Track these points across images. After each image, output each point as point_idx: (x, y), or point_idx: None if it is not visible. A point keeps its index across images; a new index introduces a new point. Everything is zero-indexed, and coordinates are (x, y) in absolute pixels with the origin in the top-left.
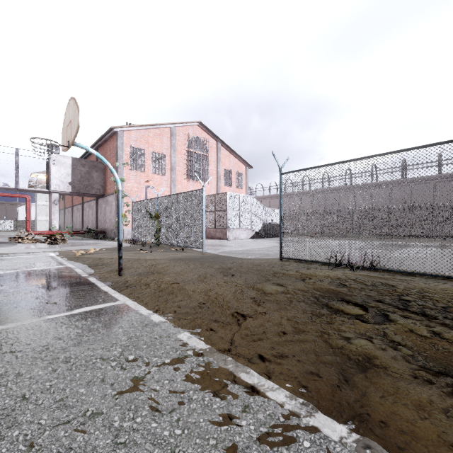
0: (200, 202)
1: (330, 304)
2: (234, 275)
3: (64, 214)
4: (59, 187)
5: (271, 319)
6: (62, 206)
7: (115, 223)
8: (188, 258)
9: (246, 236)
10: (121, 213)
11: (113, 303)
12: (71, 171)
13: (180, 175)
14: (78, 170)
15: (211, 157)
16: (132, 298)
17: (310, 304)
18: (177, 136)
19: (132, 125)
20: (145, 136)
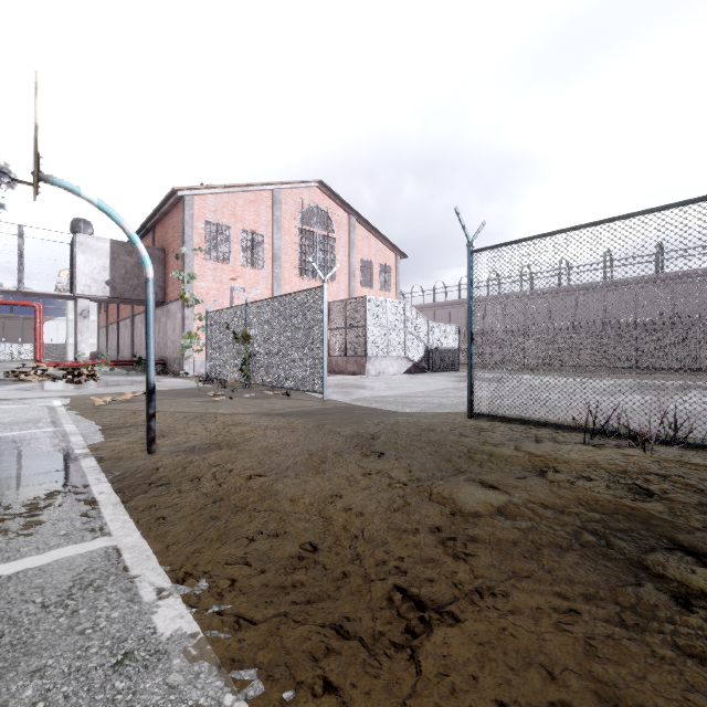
0: (319, 309)
1: (654, 564)
2: (384, 456)
3: (106, 334)
4: (90, 288)
5: (506, 628)
6: (104, 321)
7: (180, 348)
8: (295, 412)
9: (398, 370)
10: (152, 326)
11: (87, 544)
12: (110, 263)
13: (289, 270)
14: (122, 262)
15: (339, 239)
16: (142, 524)
17: (592, 556)
18: (283, 204)
19: (209, 186)
20: (230, 205)
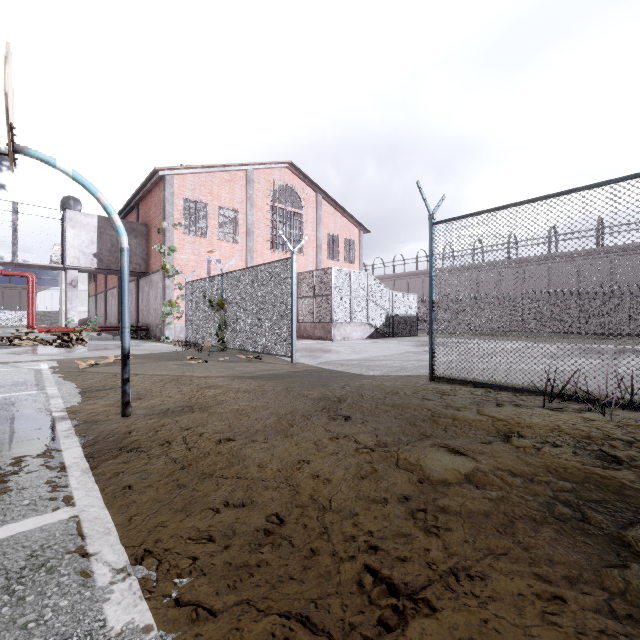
0: (288, 279)
1: (635, 541)
2: (350, 419)
3: (95, 303)
4: (79, 260)
5: (488, 620)
6: (93, 290)
7: (161, 315)
8: (266, 375)
9: (361, 335)
10: (127, 294)
11: (47, 516)
12: (97, 237)
13: (261, 243)
14: (108, 236)
15: (307, 216)
16: (108, 493)
17: (568, 531)
18: (256, 183)
19: (187, 166)
20: (207, 184)
